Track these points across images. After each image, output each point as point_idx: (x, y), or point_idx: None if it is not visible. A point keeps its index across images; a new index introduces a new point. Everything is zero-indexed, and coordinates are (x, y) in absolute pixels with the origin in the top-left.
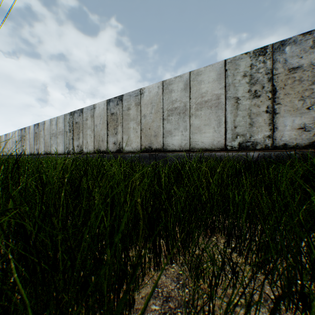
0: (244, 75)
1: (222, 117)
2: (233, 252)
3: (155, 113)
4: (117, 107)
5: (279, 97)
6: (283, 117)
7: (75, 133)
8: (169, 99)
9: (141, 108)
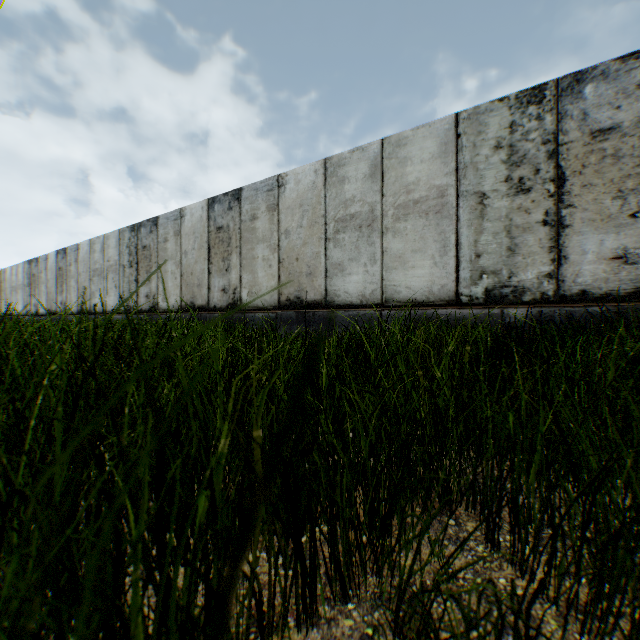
0: (497, 145)
1: (450, 235)
2: (502, 561)
3: (309, 226)
4: (230, 213)
5: (572, 192)
6: (580, 234)
7: (142, 269)
8: (339, 197)
9: (280, 215)
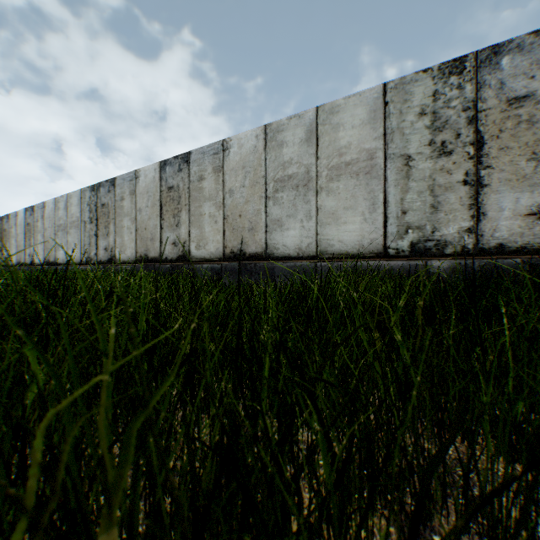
0: (421, 112)
1: (378, 194)
2: None
3: (251, 186)
4: (180, 174)
5: (490, 155)
6: (498, 193)
7: (101, 225)
8: (278, 160)
9: (224, 176)
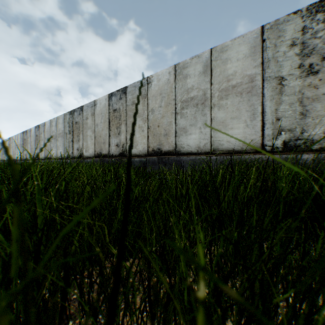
0: (292, 43)
1: (257, 107)
2: None
3: (165, 106)
4: (120, 101)
5: None
6: None
7: (75, 135)
8: (183, 87)
9: (148, 100)
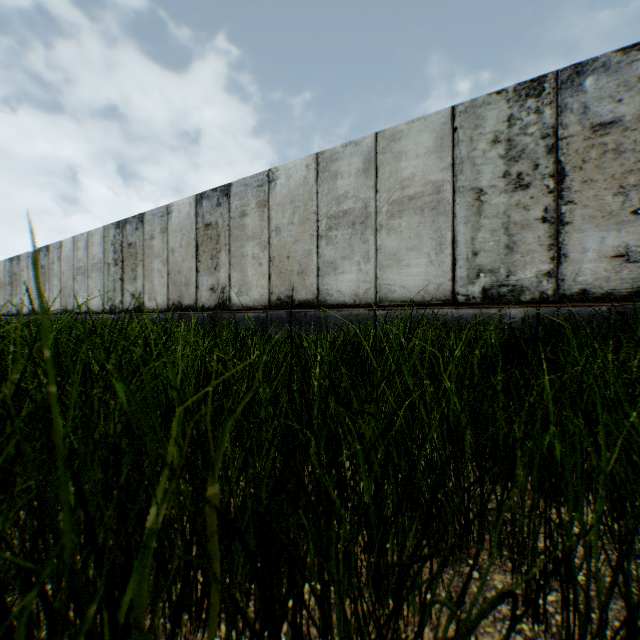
0: (494, 139)
1: (446, 233)
2: (547, 638)
3: (300, 223)
4: (219, 210)
5: (572, 188)
6: (581, 231)
7: (127, 268)
8: (331, 193)
9: (270, 212)
